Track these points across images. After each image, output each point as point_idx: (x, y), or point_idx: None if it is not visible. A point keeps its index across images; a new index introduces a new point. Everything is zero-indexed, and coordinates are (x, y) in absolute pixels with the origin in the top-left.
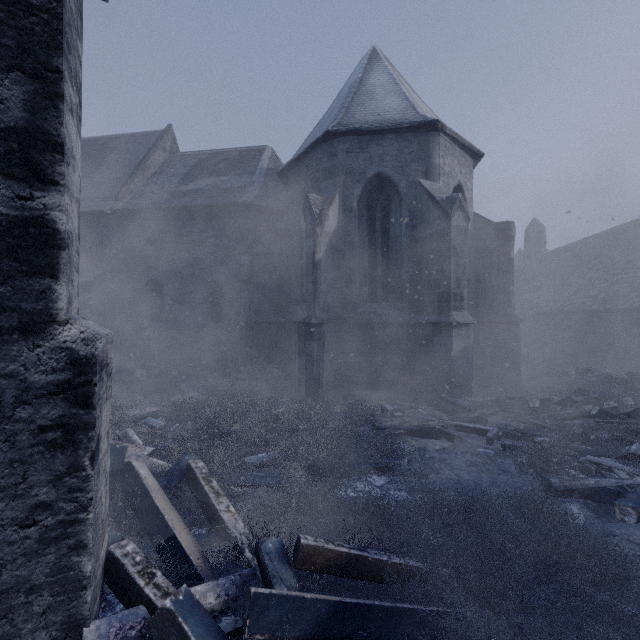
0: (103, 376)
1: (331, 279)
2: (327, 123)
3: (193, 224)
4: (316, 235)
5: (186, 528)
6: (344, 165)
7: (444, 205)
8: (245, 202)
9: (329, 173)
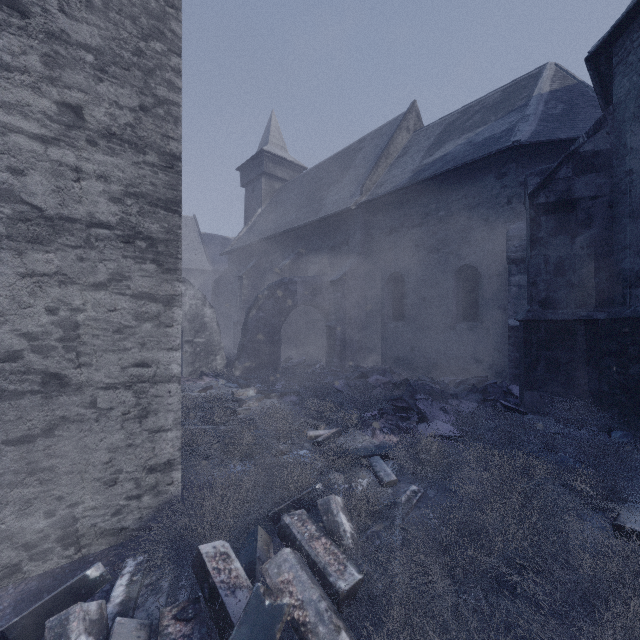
0: None
1: None
2: None
3: (439, 198)
4: None
5: None
6: None
7: None
8: (515, 143)
9: None
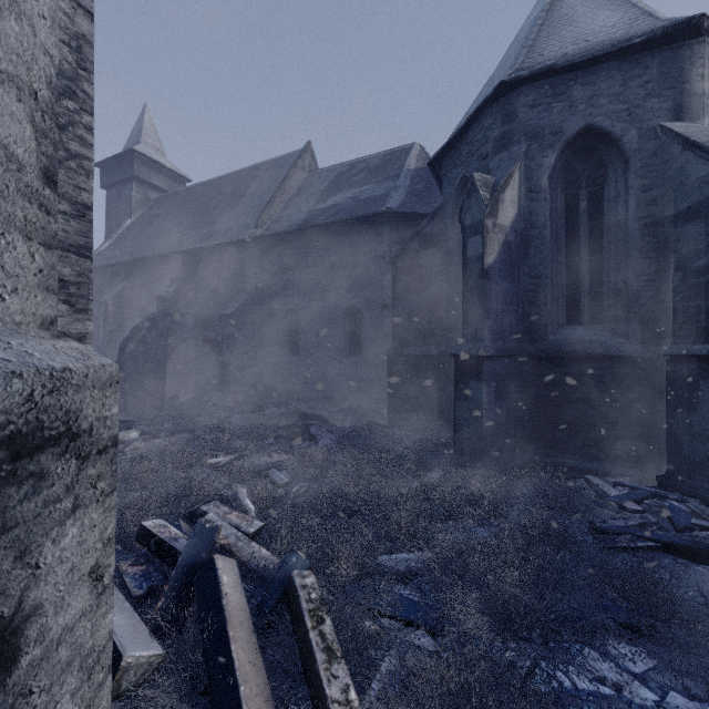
0: (43, 465)
1: (507, 293)
2: (498, 78)
3: (330, 244)
4: (485, 230)
5: None
6: (527, 126)
7: None
8: (388, 210)
9: (503, 143)
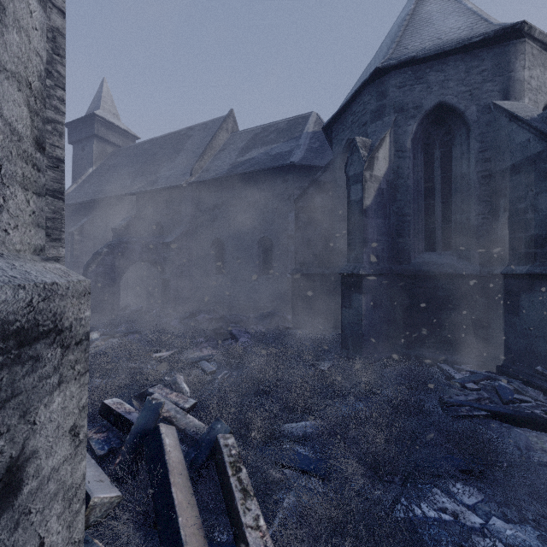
0: (38, 352)
1: (381, 227)
2: (374, 65)
3: (248, 189)
4: (364, 180)
5: (203, 539)
6: (396, 102)
7: (537, 123)
8: (292, 163)
9: (378, 114)
